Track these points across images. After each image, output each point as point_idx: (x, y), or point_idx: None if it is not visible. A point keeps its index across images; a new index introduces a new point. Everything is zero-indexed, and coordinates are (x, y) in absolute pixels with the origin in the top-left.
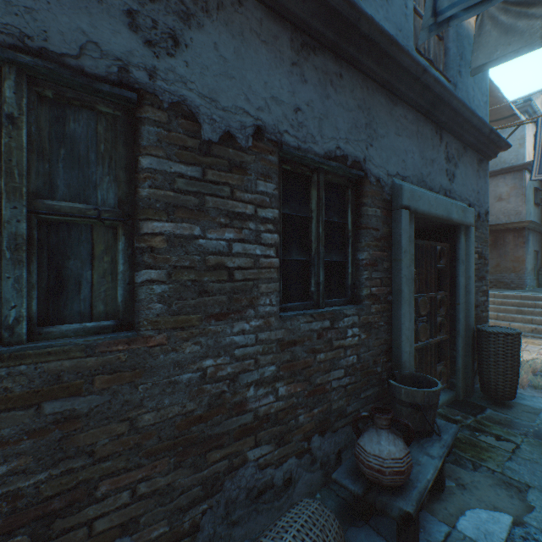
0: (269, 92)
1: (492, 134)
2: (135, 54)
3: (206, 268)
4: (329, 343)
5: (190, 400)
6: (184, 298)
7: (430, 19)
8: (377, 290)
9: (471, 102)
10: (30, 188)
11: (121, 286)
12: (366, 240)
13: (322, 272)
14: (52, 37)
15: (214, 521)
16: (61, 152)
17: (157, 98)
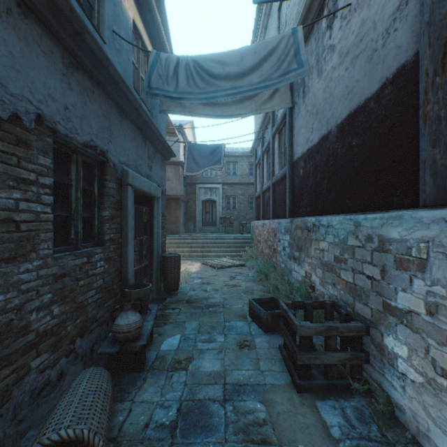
0: (47, 91)
1: (169, 148)
2: None
3: None
4: (87, 273)
5: None
6: None
7: (147, 88)
8: (114, 235)
9: (159, 126)
10: None
11: None
12: (108, 204)
13: (80, 224)
14: None
15: (5, 425)
16: None
17: None
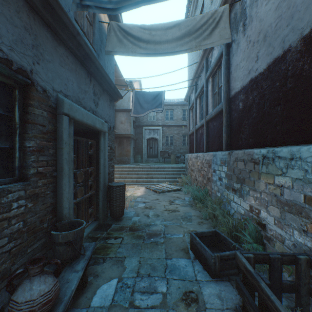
0: None
1: (115, 89)
2: None
3: None
4: None
5: None
6: None
7: None
8: (44, 169)
9: (107, 69)
10: None
11: None
12: (33, 132)
13: None
14: None
15: None
16: None
17: None
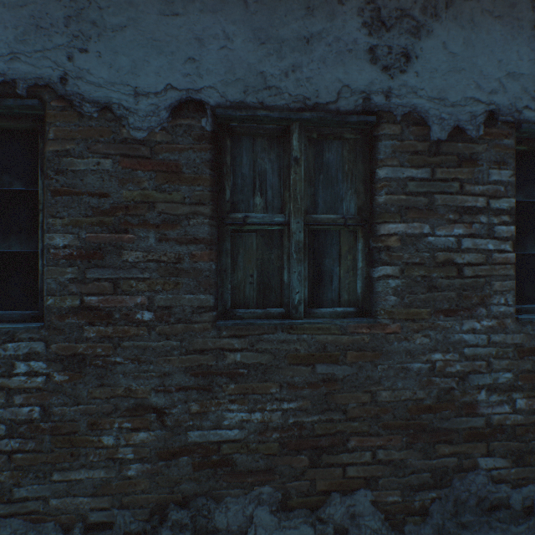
0: (503, 70)
1: None
2: (374, 83)
3: (434, 265)
4: None
5: (420, 389)
6: (414, 292)
7: None
8: None
9: None
10: (304, 207)
11: (360, 280)
12: None
13: None
14: (321, 93)
15: (442, 513)
16: (320, 177)
17: (391, 115)
